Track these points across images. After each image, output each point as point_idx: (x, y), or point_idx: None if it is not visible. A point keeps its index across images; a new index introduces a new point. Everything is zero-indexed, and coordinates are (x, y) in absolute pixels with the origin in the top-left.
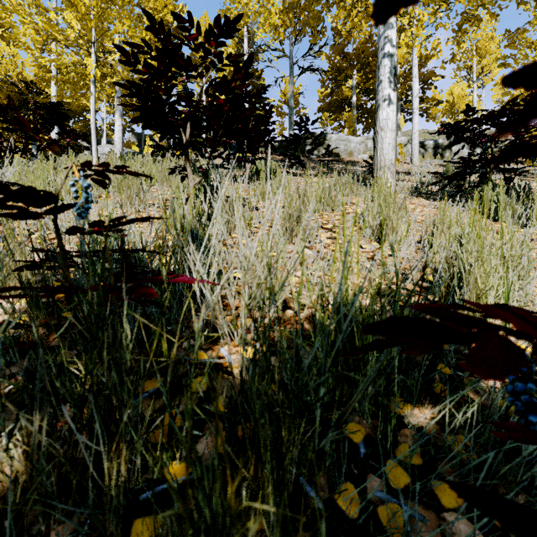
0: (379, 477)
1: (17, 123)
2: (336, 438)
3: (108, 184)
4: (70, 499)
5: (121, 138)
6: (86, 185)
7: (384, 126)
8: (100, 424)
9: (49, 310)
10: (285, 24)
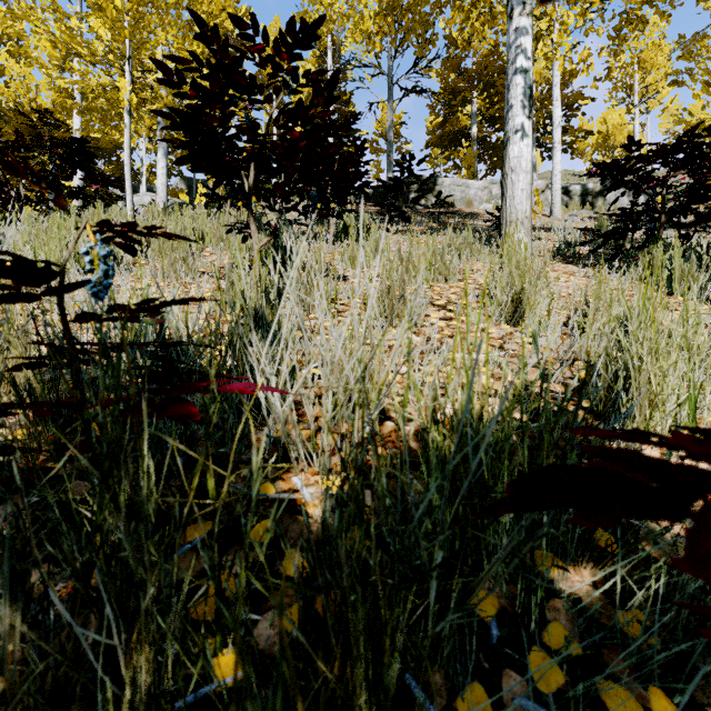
0: (520, 675)
1: (7, 167)
2: (458, 622)
3: (147, 246)
4: (73, 710)
5: (165, 185)
6: (104, 253)
7: (516, 166)
8: (117, 601)
9: (59, 423)
10: (382, 31)
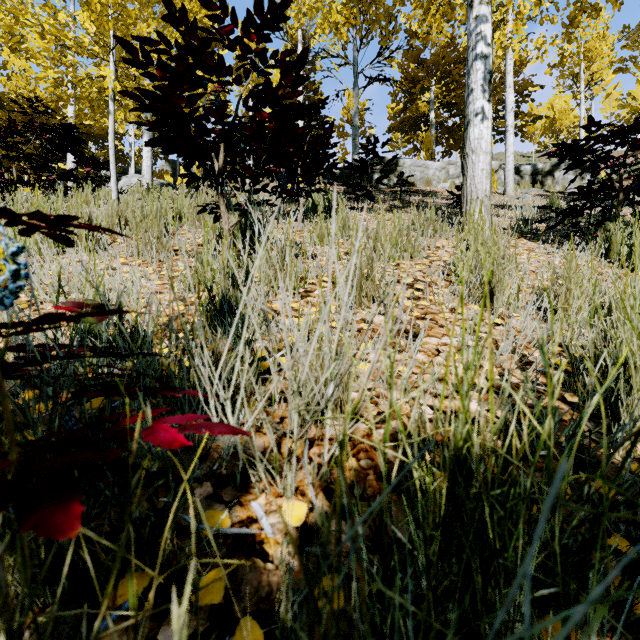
0: None
1: None
2: None
3: (126, 224)
4: None
5: (150, 167)
6: (14, 249)
7: (476, 147)
8: None
9: None
10: (349, 22)
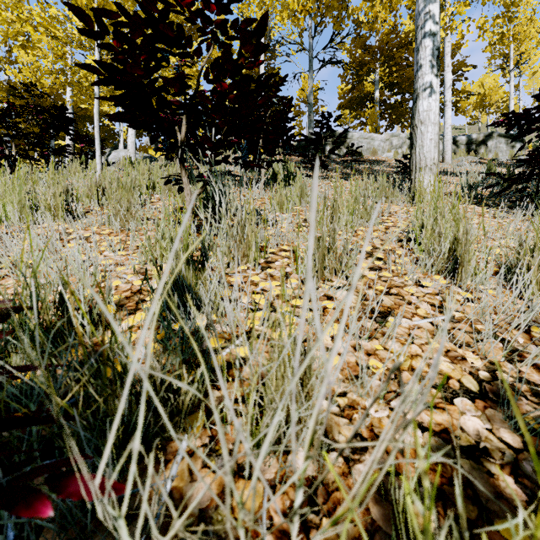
0: None
1: None
2: None
3: (103, 194)
4: None
5: (134, 143)
6: None
7: (425, 118)
8: None
9: None
10: (305, 9)
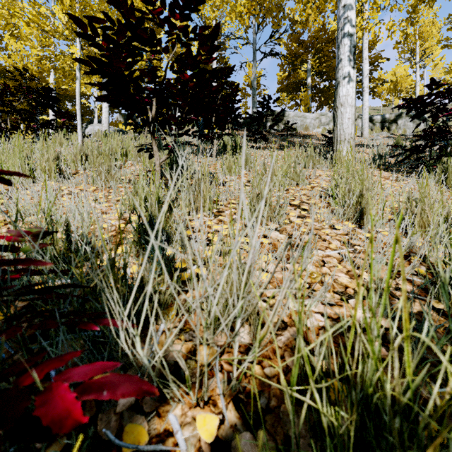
0: None
1: None
2: None
3: (86, 160)
4: None
5: (107, 118)
6: None
7: (344, 102)
8: None
9: None
10: (250, 12)
